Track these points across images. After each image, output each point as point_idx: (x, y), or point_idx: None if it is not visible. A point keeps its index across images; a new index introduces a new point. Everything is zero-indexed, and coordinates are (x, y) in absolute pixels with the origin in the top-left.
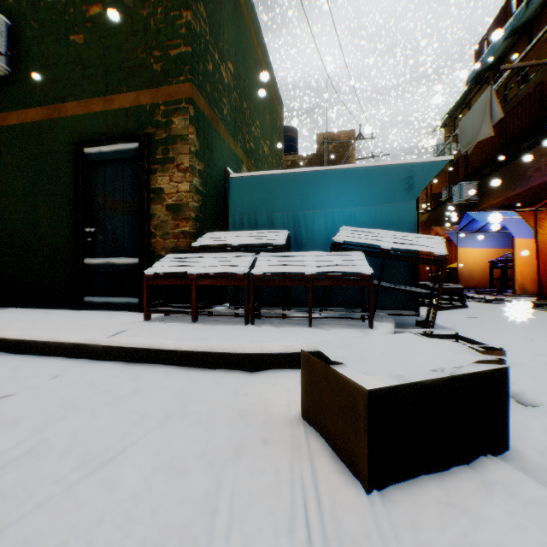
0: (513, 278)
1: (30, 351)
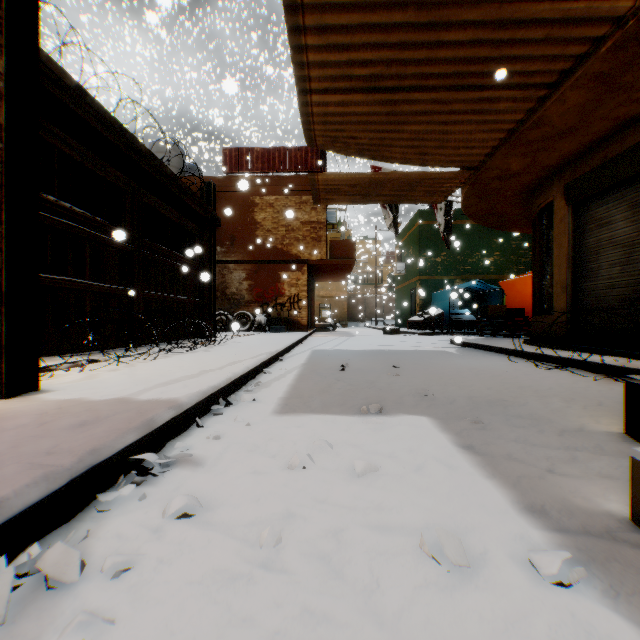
0: None
1: None
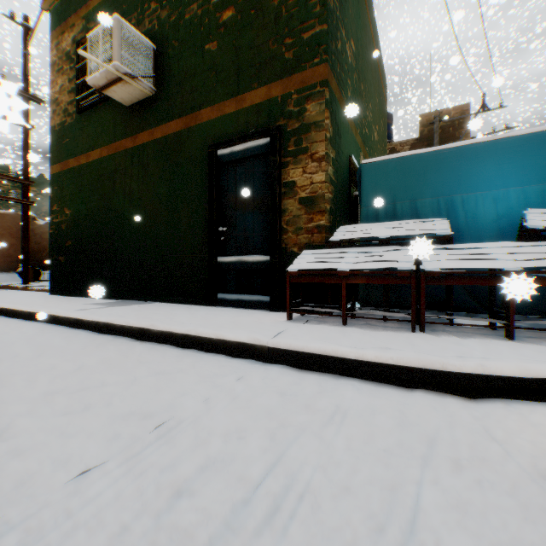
0: None
1: (194, 346)
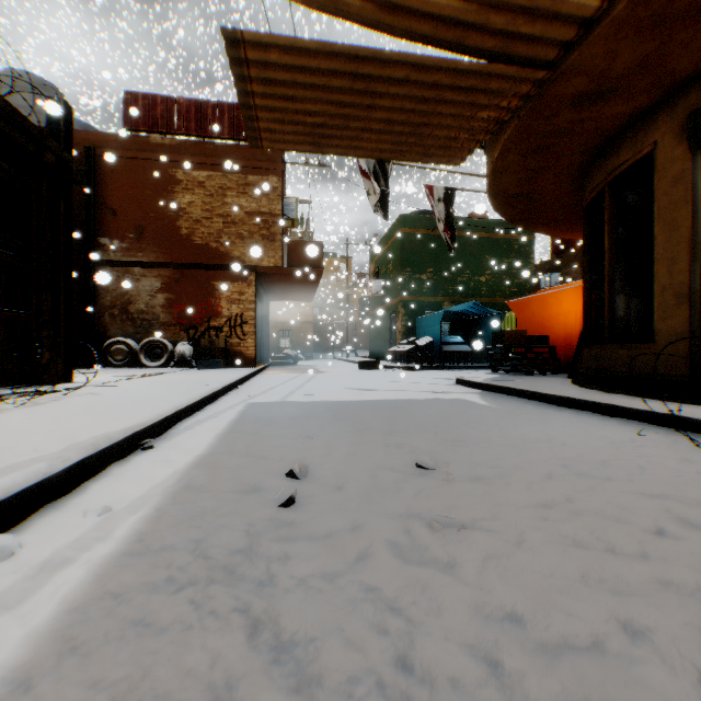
0: None
1: None
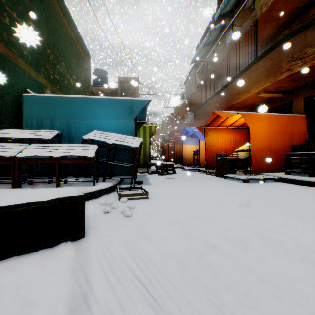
0: (200, 159)
1: None
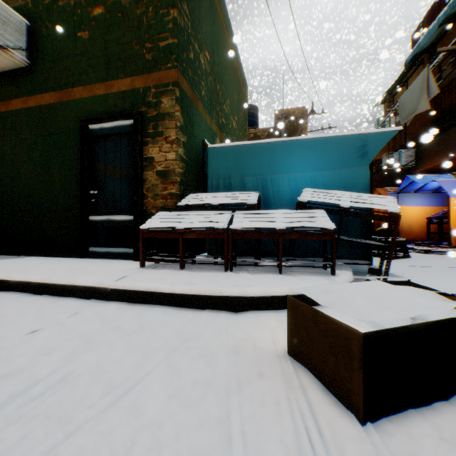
0: (448, 232)
1: (50, 292)
